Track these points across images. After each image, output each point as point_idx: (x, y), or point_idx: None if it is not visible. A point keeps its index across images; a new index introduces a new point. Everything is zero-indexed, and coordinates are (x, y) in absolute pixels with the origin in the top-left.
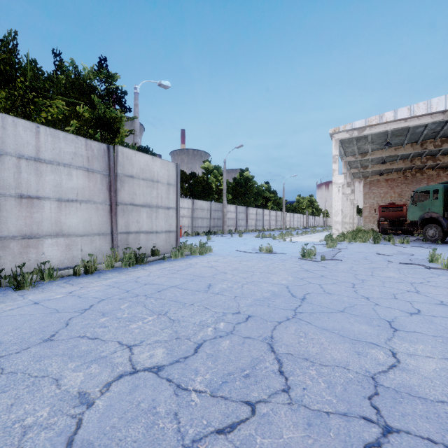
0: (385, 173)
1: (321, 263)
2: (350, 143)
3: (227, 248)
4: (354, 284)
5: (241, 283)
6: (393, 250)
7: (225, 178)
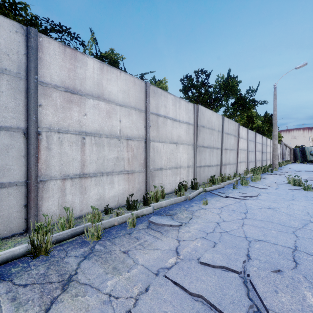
0: None
1: None
2: None
3: None
4: None
5: None
6: None
7: None
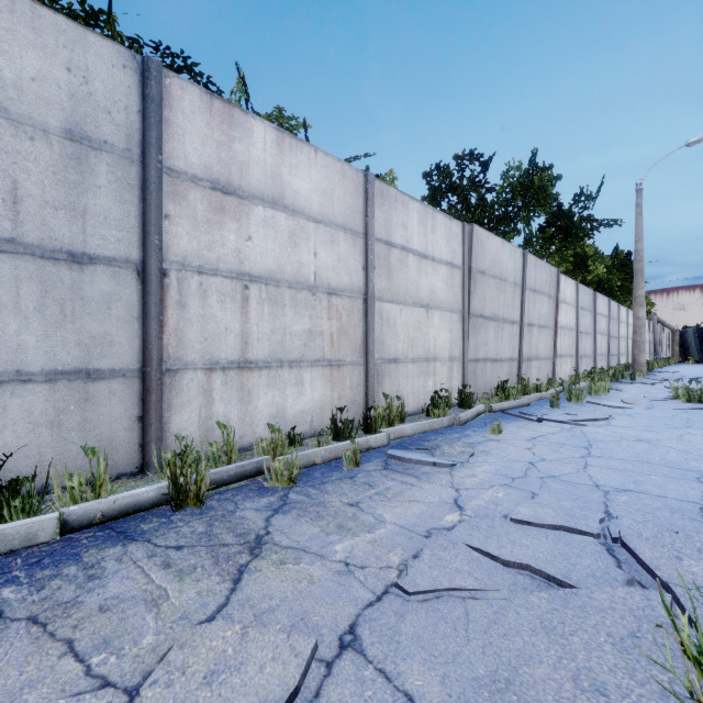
0: None
1: None
2: None
3: None
4: None
5: None
6: None
7: None
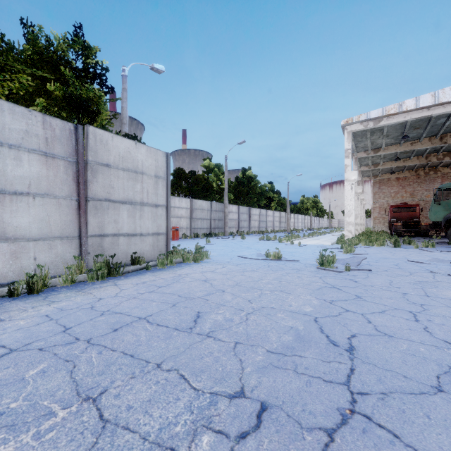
0: (396, 171)
1: (347, 275)
2: (363, 137)
3: (228, 252)
4: (415, 314)
5: (244, 312)
6: (423, 256)
7: (226, 176)
